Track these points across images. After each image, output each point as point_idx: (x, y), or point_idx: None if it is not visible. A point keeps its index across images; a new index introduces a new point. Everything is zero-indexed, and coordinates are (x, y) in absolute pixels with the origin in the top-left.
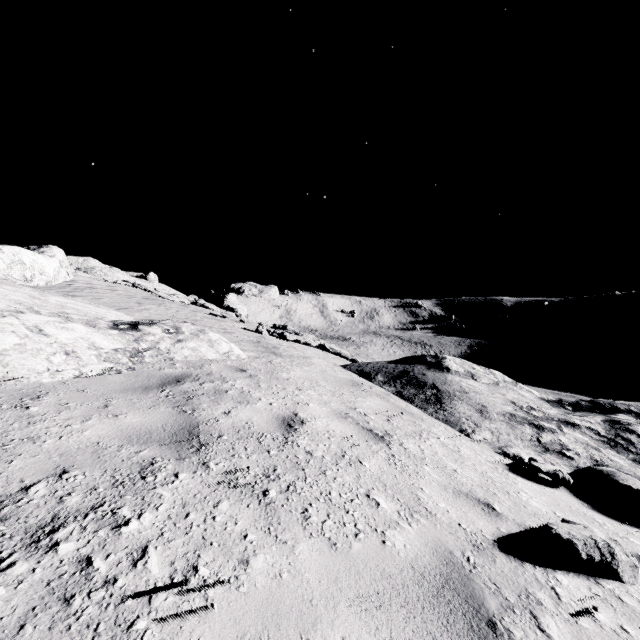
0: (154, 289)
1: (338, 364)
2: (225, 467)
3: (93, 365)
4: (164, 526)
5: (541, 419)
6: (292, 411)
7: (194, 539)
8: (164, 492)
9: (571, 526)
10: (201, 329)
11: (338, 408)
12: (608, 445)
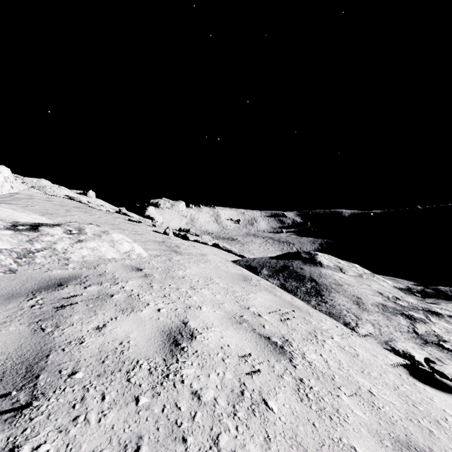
0: (87, 201)
1: (229, 260)
2: None
3: None
4: None
5: (408, 309)
6: (182, 319)
7: None
8: None
9: None
10: (105, 230)
11: (232, 309)
12: None
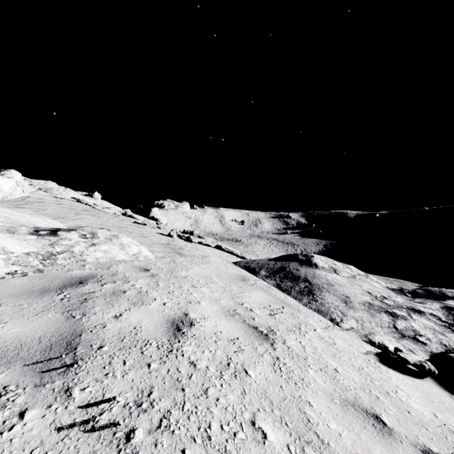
0: (94, 204)
1: (230, 261)
2: (91, 394)
3: None
4: None
5: (393, 307)
6: (183, 311)
7: None
8: None
9: None
10: (115, 234)
11: (227, 305)
12: (450, 329)
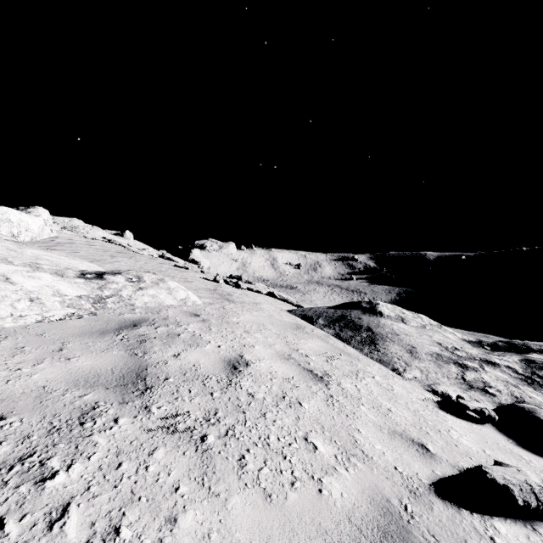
0: (128, 244)
1: (284, 309)
2: (167, 411)
3: (56, 311)
4: (92, 478)
5: (465, 358)
6: (238, 353)
7: (122, 493)
8: (100, 439)
9: (505, 469)
10: (161, 278)
11: (282, 350)
12: (526, 382)
